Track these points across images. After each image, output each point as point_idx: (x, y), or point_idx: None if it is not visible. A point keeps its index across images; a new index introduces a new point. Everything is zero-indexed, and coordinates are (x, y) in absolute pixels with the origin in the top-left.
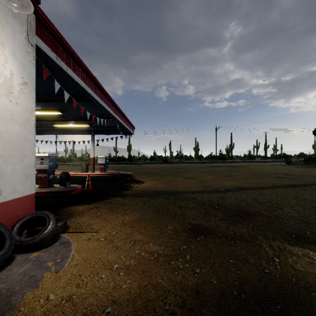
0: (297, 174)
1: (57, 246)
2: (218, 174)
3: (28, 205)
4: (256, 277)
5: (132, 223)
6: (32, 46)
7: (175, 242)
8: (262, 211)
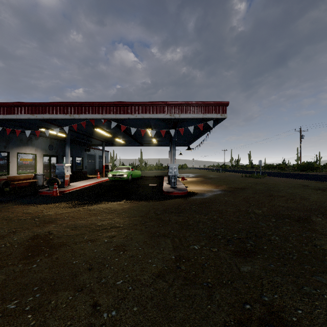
0: None
1: None
2: None
3: None
4: None
5: None
6: None
7: None
8: None
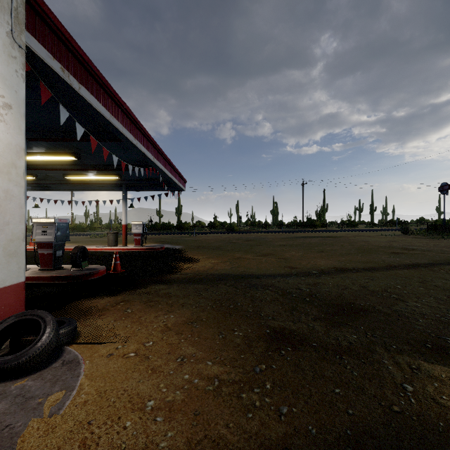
0: (419, 248)
1: (56, 368)
2: (307, 249)
3: (12, 301)
4: (379, 420)
5: (179, 327)
6: (20, 48)
7: (247, 359)
8: (376, 305)
